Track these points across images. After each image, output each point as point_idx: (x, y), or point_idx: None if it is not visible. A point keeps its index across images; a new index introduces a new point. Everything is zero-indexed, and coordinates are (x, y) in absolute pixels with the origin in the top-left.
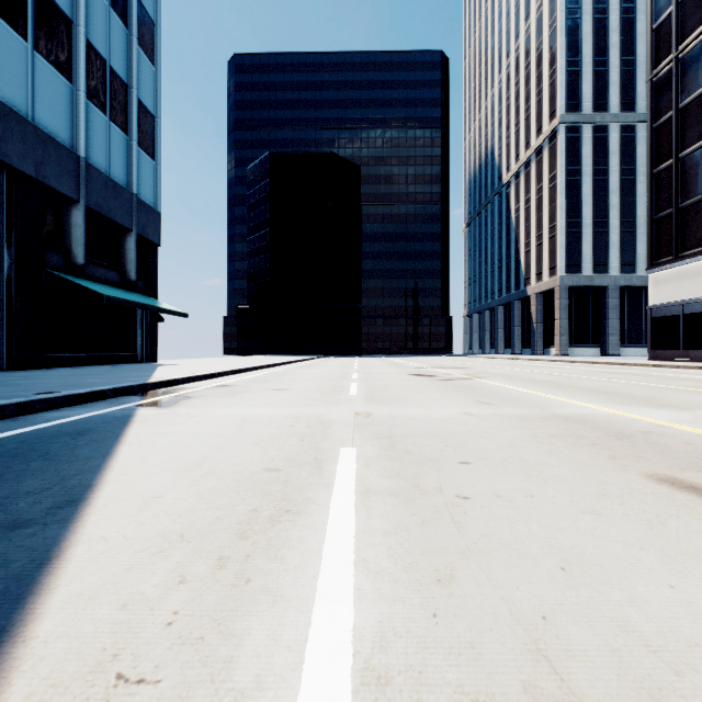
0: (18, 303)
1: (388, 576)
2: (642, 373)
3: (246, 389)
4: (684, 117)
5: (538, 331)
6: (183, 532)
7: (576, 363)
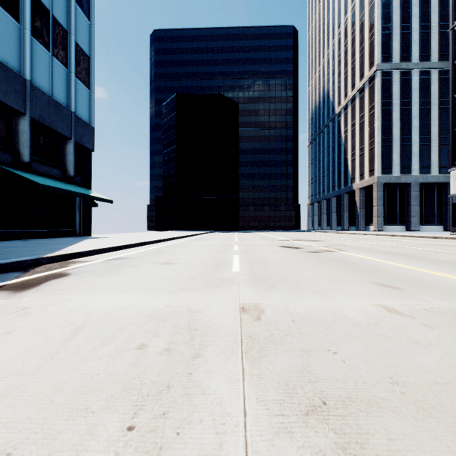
0: None
1: None
2: None
3: (135, 263)
4: None
5: (360, 214)
6: None
7: (397, 237)
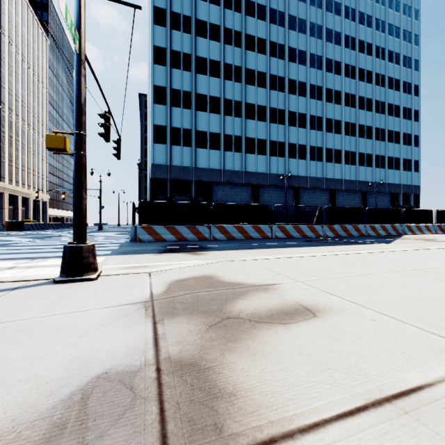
0: None
1: None
2: None
3: None
4: None
5: None
6: None
7: None
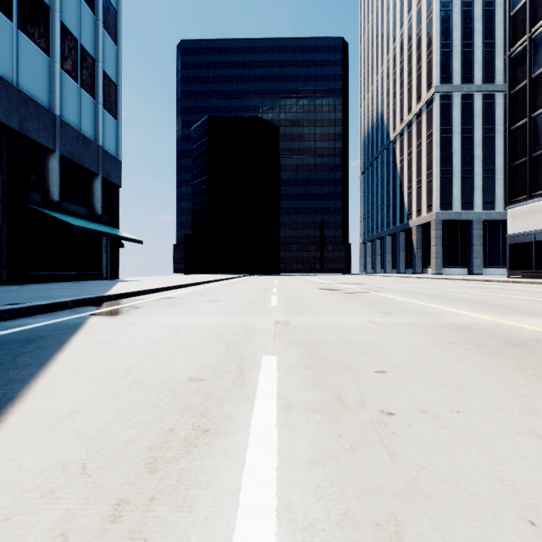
0: (4, 231)
1: (320, 536)
2: (506, 288)
3: (185, 301)
4: (536, 85)
5: (418, 255)
6: (87, 461)
7: (450, 280)
